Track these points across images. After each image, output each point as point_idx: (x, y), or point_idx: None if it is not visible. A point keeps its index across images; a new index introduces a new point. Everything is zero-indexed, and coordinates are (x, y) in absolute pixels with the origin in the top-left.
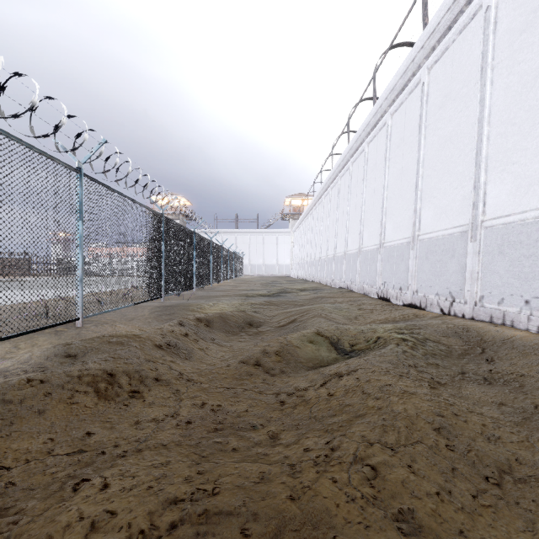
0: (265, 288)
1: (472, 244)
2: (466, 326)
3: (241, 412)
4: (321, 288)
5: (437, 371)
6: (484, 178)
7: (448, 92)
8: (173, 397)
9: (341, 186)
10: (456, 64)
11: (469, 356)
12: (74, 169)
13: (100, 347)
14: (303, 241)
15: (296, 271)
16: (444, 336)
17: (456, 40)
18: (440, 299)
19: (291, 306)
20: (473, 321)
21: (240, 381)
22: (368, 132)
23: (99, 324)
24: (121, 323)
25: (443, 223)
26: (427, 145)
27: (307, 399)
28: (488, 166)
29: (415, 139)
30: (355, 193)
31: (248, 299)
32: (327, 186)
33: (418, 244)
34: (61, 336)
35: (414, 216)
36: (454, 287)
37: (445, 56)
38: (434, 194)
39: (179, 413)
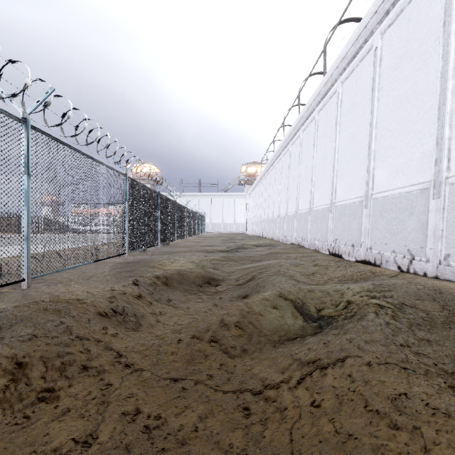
0: (224, 244)
1: (435, 201)
2: (436, 287)
3: (187, 434)
4: (274, 244)
5: (433, 351)
6: (449, 134)
7: (404, 52)
8: (99, 397)
9: (292, 153)
10: (412, 24)
11: (454, 325)
12: (17, 119)
13: (32, 316)
14: (257, 202)
15: (250, 229)
16: (417, 299)
17: (413, 1)
18: (397, 256)
19: (249, 262)
20: (439, 280)
21: (192, 366)
22: (318, 101)
23: (53, 283)
24: (77, 282)
25: (399, 181)
26: (380, 107)
27: (282, 408)
28: (452, 121)
29: (367, 102)
30: (306, 158)
31: (208, 255)
32: (279, 153)
33: (371, 203)
34: (3, 299)
35: (367, 176)
36: (413, 245)
37: (400, 18)
38: (389, 153)
39: (98, 433)
